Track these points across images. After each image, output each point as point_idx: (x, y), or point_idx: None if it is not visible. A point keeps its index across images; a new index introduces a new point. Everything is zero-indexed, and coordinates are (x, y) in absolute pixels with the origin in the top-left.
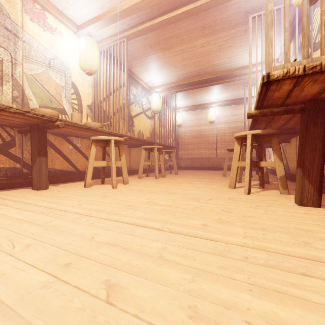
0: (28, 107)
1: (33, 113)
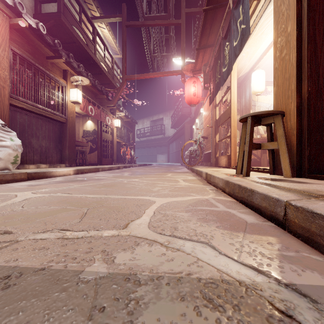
0: (259, 133)
1: (261, 138)
